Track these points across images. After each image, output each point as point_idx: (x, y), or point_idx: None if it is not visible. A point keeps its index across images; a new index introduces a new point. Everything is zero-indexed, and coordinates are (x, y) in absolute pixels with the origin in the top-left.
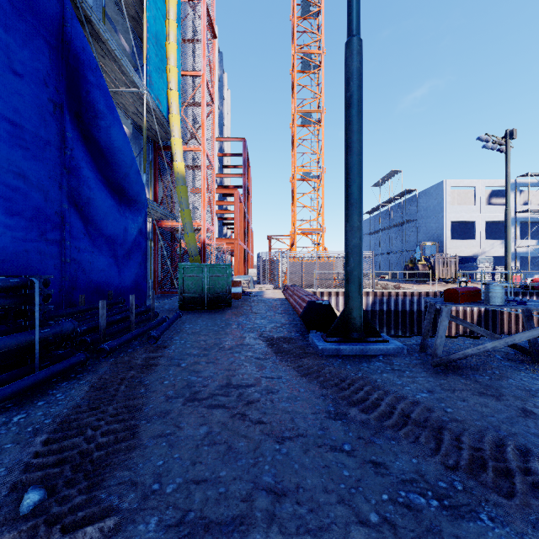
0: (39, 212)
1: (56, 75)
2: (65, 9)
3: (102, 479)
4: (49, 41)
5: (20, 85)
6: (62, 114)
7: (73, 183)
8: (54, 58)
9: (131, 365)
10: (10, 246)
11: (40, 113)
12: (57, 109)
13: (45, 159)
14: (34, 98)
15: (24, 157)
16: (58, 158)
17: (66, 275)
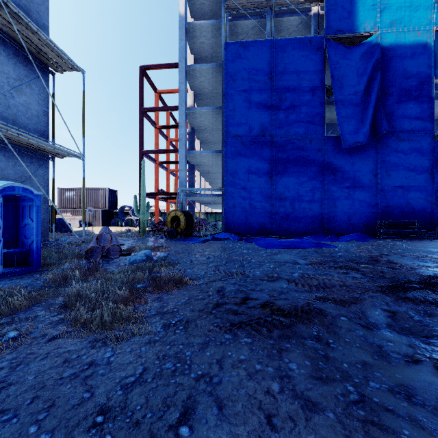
0: (424, 205)
1: (430, 166)
2: (434, 145)
3: (410, 242)
4: (428, 159)
5: (419, 176)
6: (433, 175)
7: (437, 193)
8: (430, 162)
9: (435, 240)
10: (416, 214)
11: (425, 179)
12: (431, 175)
13: (426, 190)
14: (423, 177)
15: (420, 192)
16: (431, 188)
17: (434, 221)
